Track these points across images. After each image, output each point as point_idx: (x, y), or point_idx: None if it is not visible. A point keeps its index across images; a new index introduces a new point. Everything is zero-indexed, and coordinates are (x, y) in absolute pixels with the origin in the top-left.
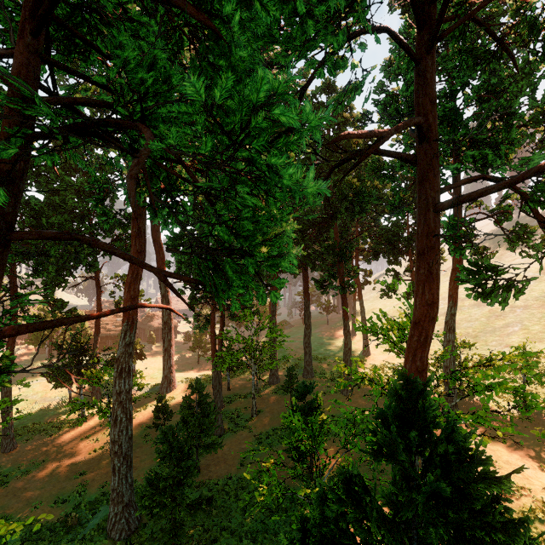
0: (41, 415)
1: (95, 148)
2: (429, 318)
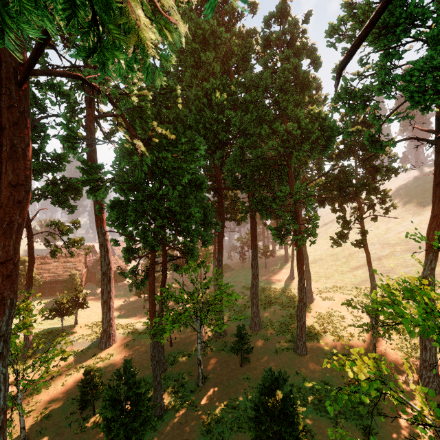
0: None
1: None
2: None
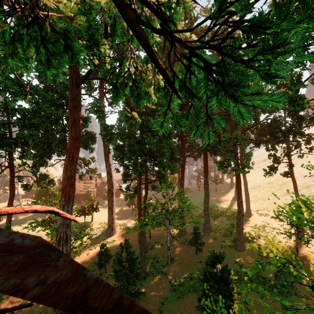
0: None
1: (66, 76)
2: None
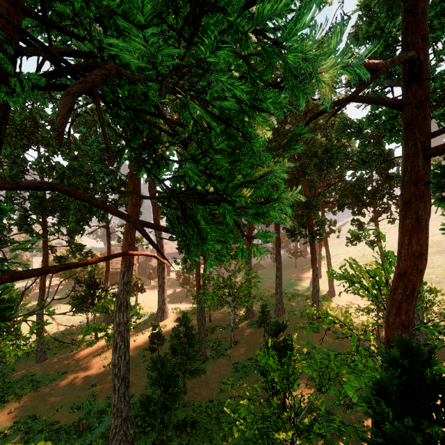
0: (66, 333)
1: None
2: (417, 271)
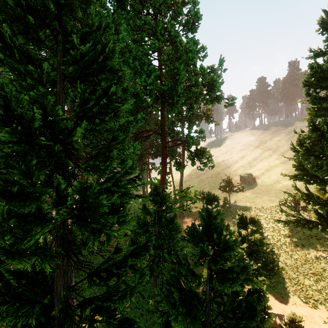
0: None
1: None
2: (164, 175)
